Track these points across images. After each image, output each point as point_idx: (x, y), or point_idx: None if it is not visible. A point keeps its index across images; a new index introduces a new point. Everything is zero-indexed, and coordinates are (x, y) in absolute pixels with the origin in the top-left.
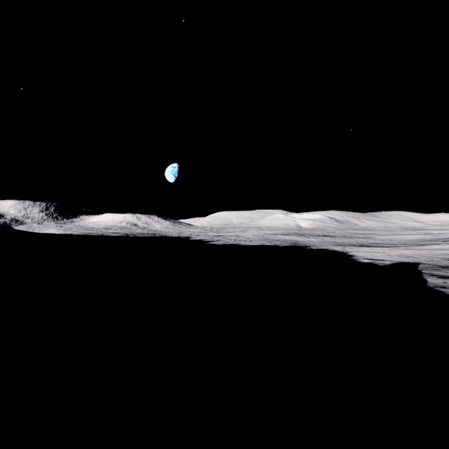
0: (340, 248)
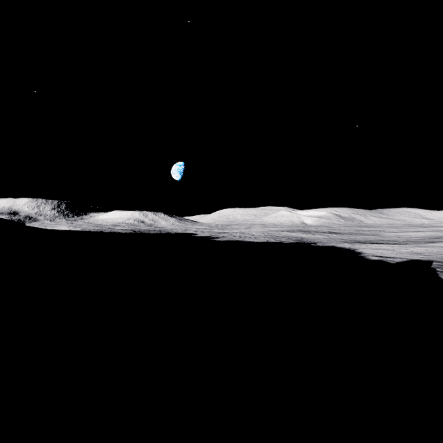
0: (347, 245)
